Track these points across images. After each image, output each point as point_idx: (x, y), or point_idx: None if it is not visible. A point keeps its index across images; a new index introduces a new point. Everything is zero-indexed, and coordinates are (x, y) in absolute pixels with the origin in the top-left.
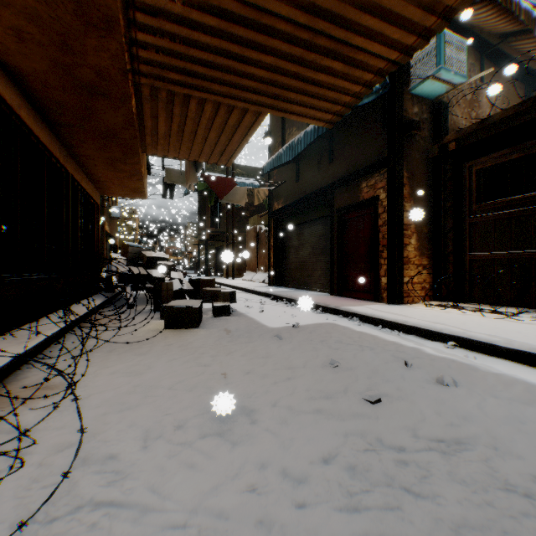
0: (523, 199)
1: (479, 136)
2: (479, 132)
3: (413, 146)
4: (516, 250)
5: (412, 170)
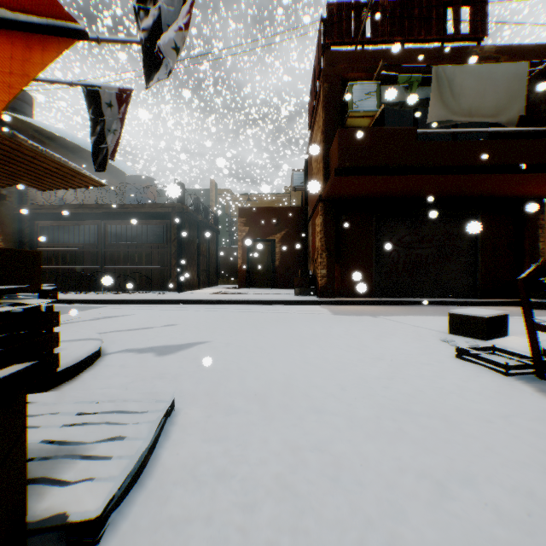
0: (60, 245)
1: (43, 211)
2: (43, 209)
3: (5, 206)
4: (57, 266)
5: (4, 219)
